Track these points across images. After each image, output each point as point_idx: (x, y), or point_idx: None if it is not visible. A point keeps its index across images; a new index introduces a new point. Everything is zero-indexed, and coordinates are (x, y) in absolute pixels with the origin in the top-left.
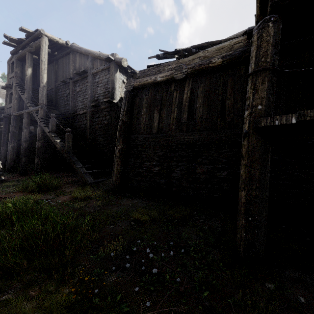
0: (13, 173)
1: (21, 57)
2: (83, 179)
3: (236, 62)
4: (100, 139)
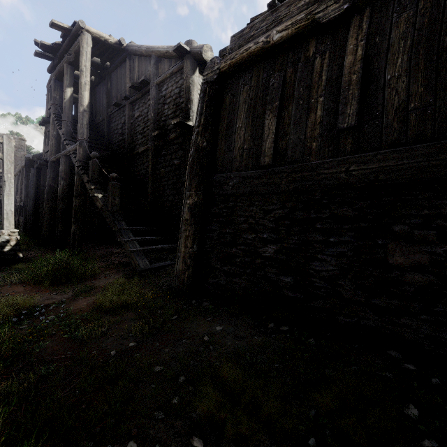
0: (48, 247)
1: (60, 73)
2: (132, 263)
3: None
4: (168, 192)
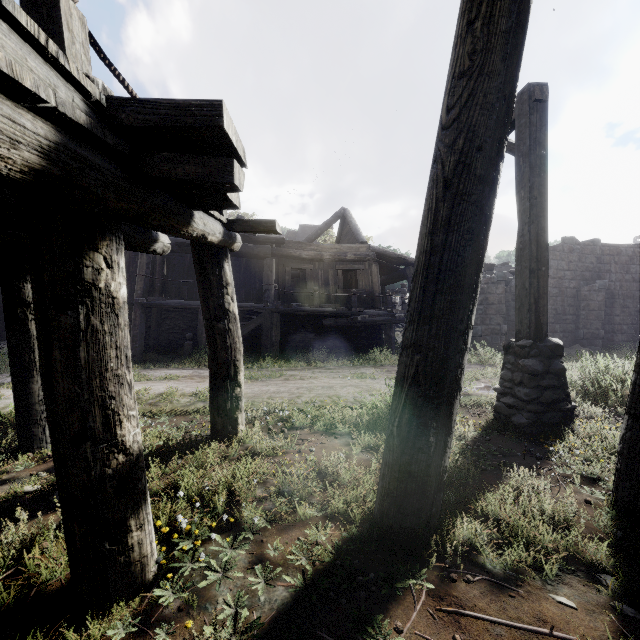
0: None
1: None
2: None
3: None
4: None
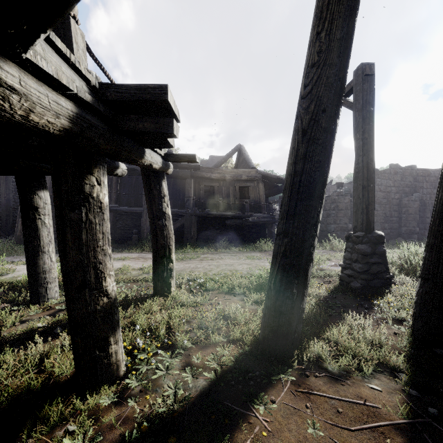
0: None
1: None
2: None
3: None
4: None
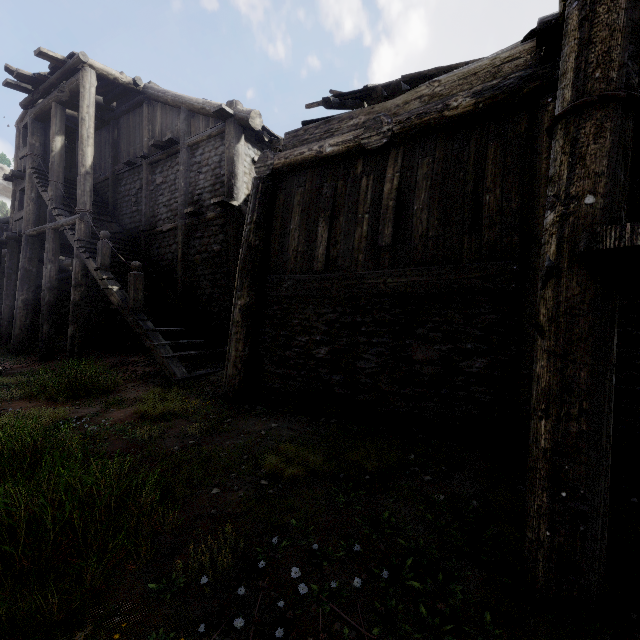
0: (24, 356)
1: (43, 113)
2: (166, 371)
3: (507, 103)
4: (204, 284)
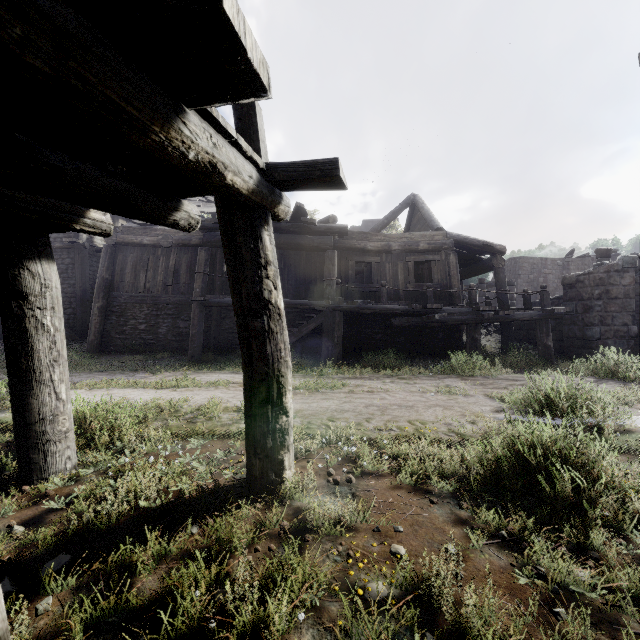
0: None
1: None
2: None
3: None
4: None
